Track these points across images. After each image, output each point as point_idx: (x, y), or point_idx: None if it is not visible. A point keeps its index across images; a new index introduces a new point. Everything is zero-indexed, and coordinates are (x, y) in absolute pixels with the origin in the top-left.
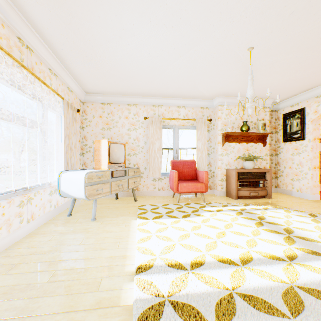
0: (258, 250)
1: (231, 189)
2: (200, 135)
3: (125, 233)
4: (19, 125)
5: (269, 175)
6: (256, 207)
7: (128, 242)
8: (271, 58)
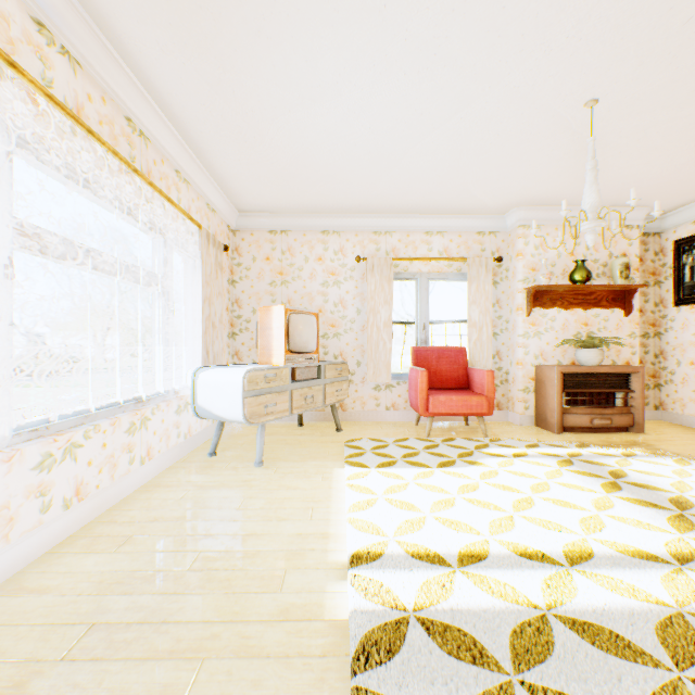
0: (607, 538)
1: (548, 410)
2: (476, 293)
3: (323, 492)
4: (127, 281)
5: (639, 380)
6: (605, 452)
7: (330, 509)
8: (640, 119)
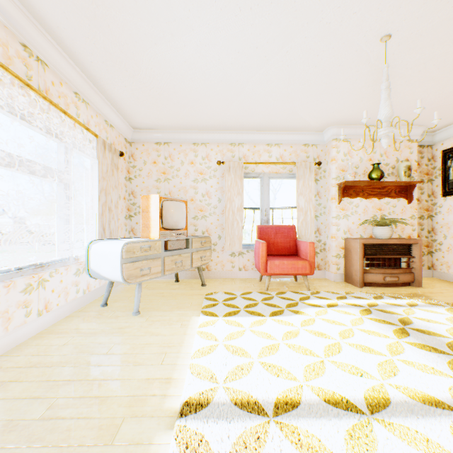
0: (400, 383)
1: (353, 271)
2: (303, 187)
3: (178, 338)
4: (27, 174)
5: (418, 249)
6: (394, 302)
7: (179, 354)
8: (422, 53)
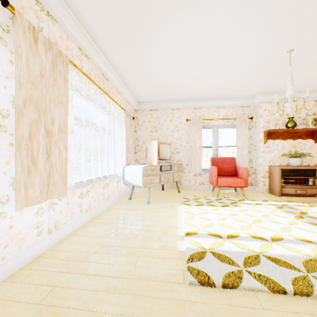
0: (291, 234)
1: (274, 186)
2: (240, 133)
3: (173, 213)
4: (101, 133)
5: None
6: (300, 204)
7: (177, 219)
8: (315, 55)
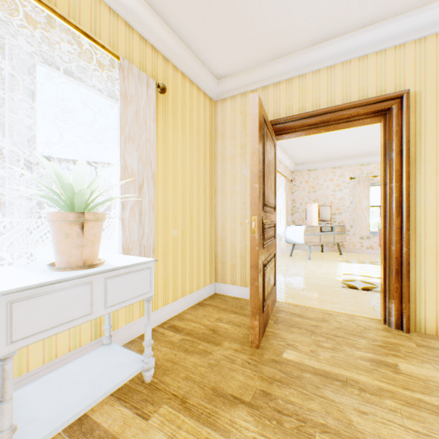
0: None
1: None
2: None
3: (333, 266)
4: None
5: None
6: None
7: (336, 269)
8: None
